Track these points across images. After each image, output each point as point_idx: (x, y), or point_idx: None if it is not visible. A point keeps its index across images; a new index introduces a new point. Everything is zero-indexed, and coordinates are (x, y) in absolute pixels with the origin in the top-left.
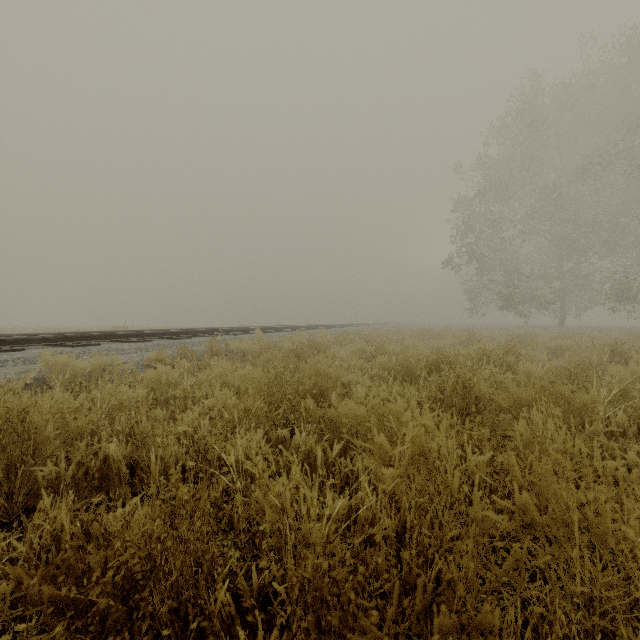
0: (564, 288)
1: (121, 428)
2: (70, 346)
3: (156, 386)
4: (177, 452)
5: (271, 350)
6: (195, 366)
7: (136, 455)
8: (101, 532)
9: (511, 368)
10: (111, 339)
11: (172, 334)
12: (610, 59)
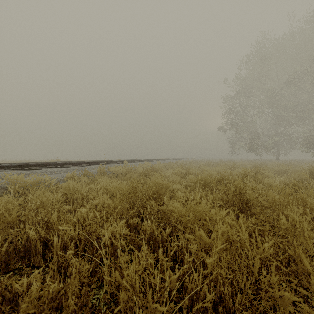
0: (278, 141)
1: (42, 218)
2: (25, 170)
3: (67, 192)
4: (72, 234)
5: (131, 172)
6: (91, 180)
7: (48, 235)
8: (12, 295)
9: (259, 181)
10: (48, 166)
11: (81, 163)
12: (302, 26)
